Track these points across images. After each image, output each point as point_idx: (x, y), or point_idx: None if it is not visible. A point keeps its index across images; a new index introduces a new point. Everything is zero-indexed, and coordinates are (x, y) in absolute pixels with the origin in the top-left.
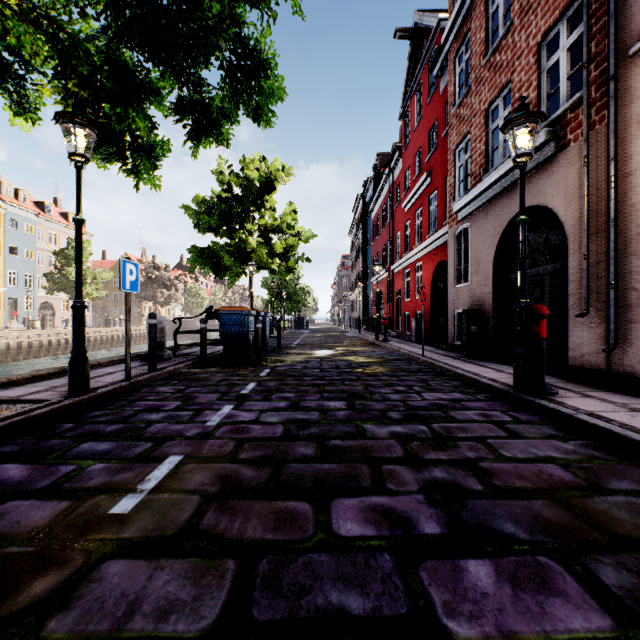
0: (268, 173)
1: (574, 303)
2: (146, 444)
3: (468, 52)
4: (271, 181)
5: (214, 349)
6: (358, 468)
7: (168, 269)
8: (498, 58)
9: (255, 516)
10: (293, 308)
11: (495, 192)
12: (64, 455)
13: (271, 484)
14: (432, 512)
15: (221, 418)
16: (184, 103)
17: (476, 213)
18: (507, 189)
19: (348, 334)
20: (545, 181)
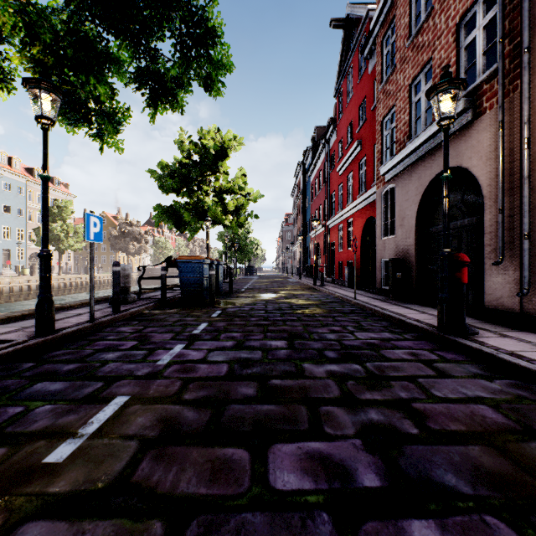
0: (222, 142)
1: (489, 252)
2: (97, 384)
3: (394, 36)
4: (224, 149)
5: (174, 293)
6: (296, 409)
7: (139, 225)
8: (420, 39)
9: (191, 465)
10: (244, 258)
11: (418, 156)
12: (16, 396)
13: (211, 427)
14: (370, 460)
15: (171, 357)
16: (141, 72)
17: (401, 175)
18: (428, 153)
19: (290, 280)
20: (463, 145)
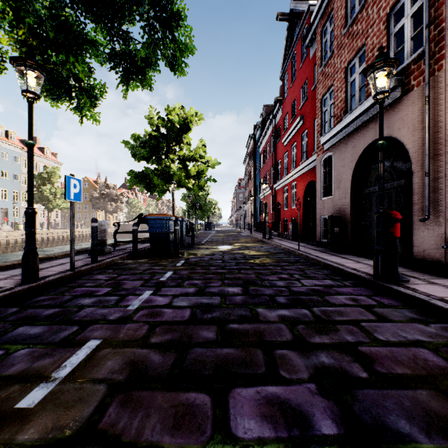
0: (185, 118)
1: (417, 210)
2: (72, 328)
3: (331, 26)
4: (187, 124)
5: (145, 245)
6: (253, 353)
7: (115, 188)
8: (355, 28)
9: (155, 411)
10: (204, 215)
11: (353, 128)
12: None
13: (175, 371)
14: (326, 405)
15: (141, 302)
16: (115, 53)
17: (338, 144)
18: (362, 125)
19: (243, 234)
20: (393, 118)
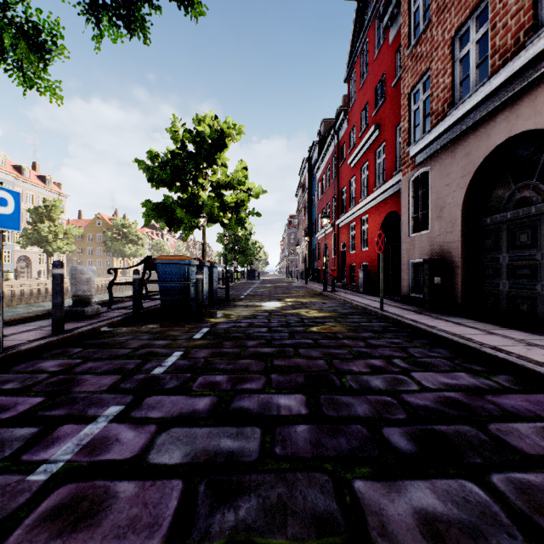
0: (220, 131)
1: None
2: None
3: None
4: (223, 138)
5: (158, 301)
6: None
7: (135, 226)
8: None
9: None
10: (245, 261)
11: (467, 125)
12: None
13: None
14: None
15: (75, 451)
16: None
17: (438, 154)
18: (483, 119)
19: (295, 284)
20: None
